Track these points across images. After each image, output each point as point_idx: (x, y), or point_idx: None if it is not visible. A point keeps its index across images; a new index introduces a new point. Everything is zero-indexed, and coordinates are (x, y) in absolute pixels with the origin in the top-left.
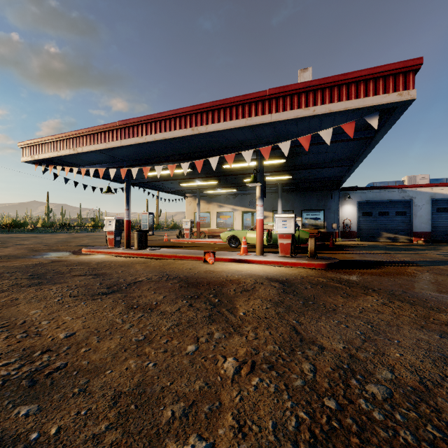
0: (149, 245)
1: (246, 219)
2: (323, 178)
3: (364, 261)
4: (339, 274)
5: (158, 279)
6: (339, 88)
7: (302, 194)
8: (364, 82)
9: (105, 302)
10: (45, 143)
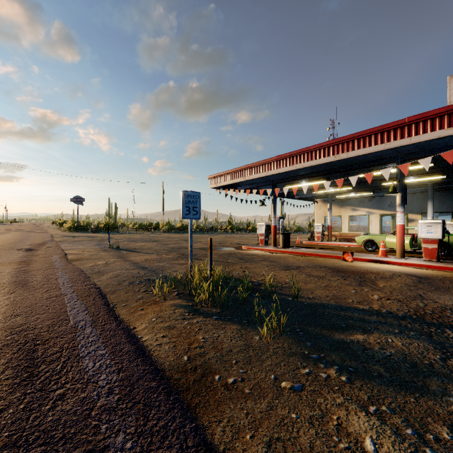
0: None
1: (384, 222)
2: None
3: None
4: None
5: (314, 266)
6: None
7: None
8: None
9: (293, 272)
10: (224, 175)
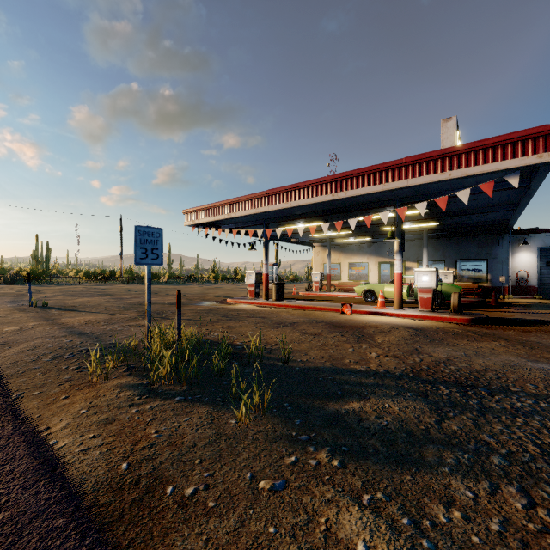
0: None
1: (383, 271)
2: (483, 222)
3: (523, 319)
4: (480, 328)
5: (310, 322)
6: (476, 153)
7: (457, 241)
8: (501, 147)
9: (285, 330)
10: (204, 210)
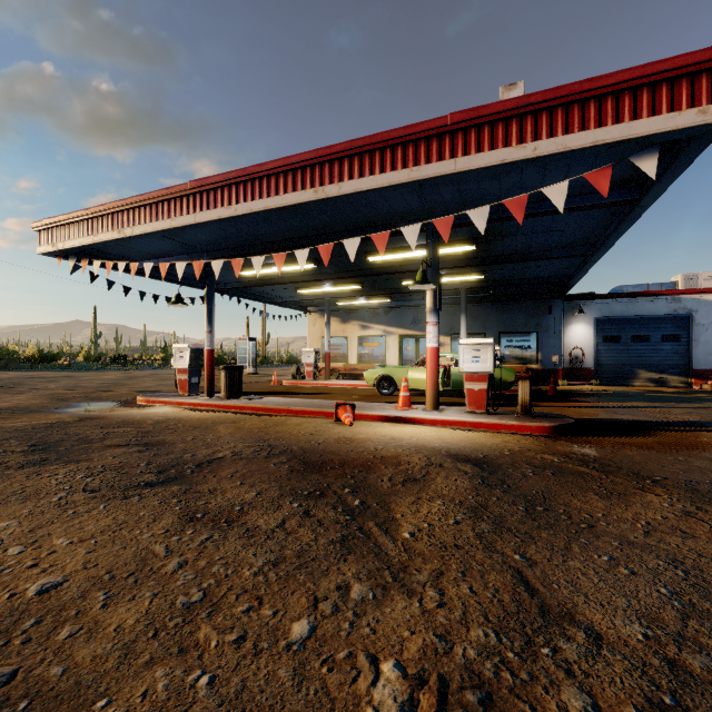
0: (247, 390)
1: (405, 348)
2: (538, 279)
3: (617, 421)
4: (578, 447)
5: (252, 455)
6: (583, 106)
7: (500, 307)
8: (631, 93)
9: (144, 503)
10: (73, 222)
